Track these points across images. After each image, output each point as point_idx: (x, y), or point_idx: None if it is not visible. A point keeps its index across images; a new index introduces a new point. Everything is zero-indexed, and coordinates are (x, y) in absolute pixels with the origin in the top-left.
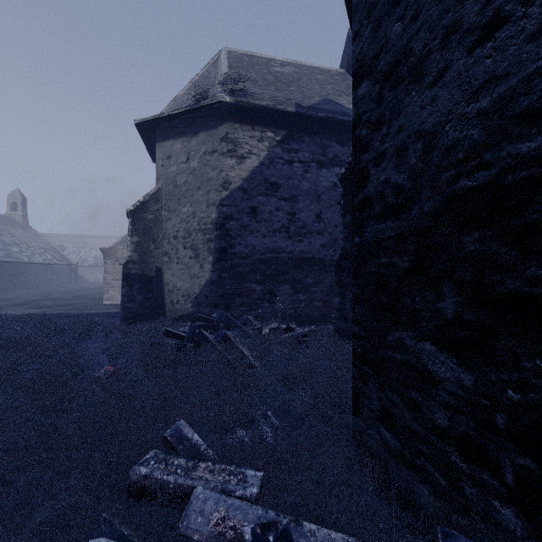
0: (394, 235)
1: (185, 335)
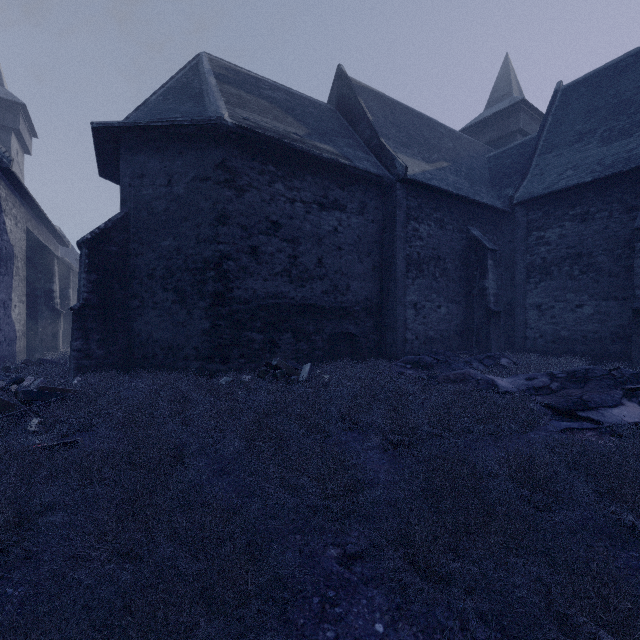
0: (244, 309)
1: (8, 403)
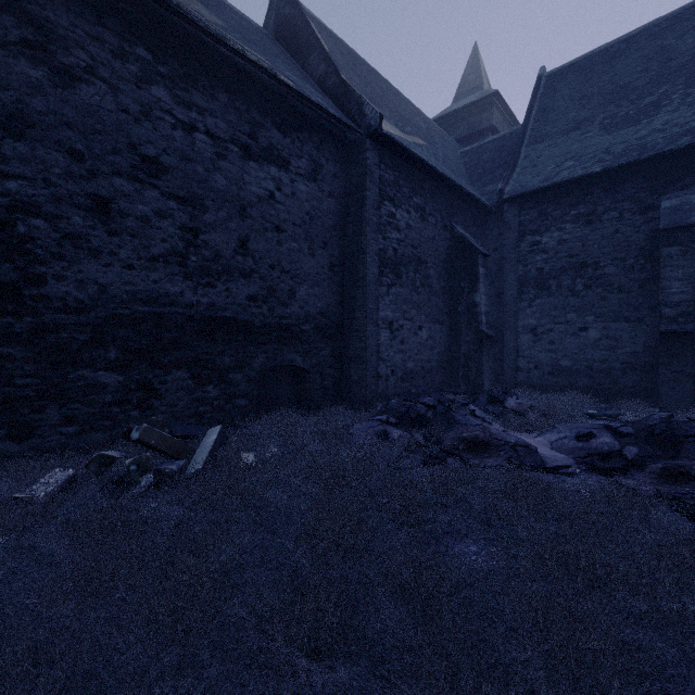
0: (76, 323)
1: None
